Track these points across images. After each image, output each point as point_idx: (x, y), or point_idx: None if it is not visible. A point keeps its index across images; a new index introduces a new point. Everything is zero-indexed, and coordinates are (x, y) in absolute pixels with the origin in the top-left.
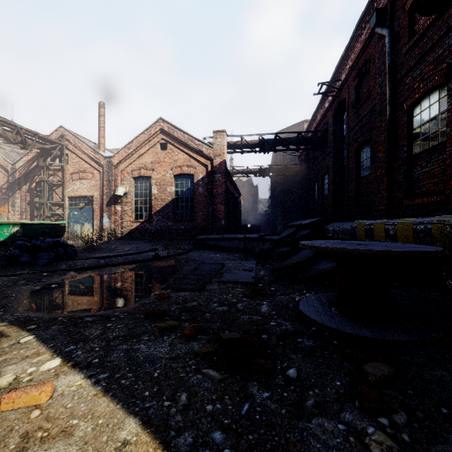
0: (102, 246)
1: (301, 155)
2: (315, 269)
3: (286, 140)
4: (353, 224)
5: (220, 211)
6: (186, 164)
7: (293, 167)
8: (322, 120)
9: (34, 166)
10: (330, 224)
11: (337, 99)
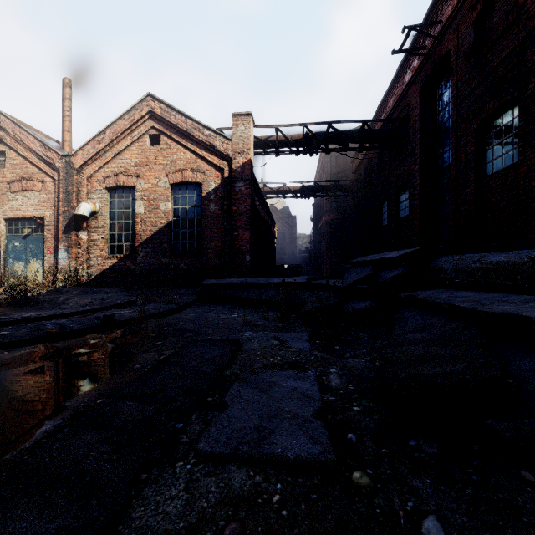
0: (44, 298)
1: (359, 168)
2: None
3: (344, 134)
4: None
5: (243, 241)
6: (189, 167)
7: (347, 185)
8: (397, 105)
9: None
10: (444, 258)
11: (432, 59)
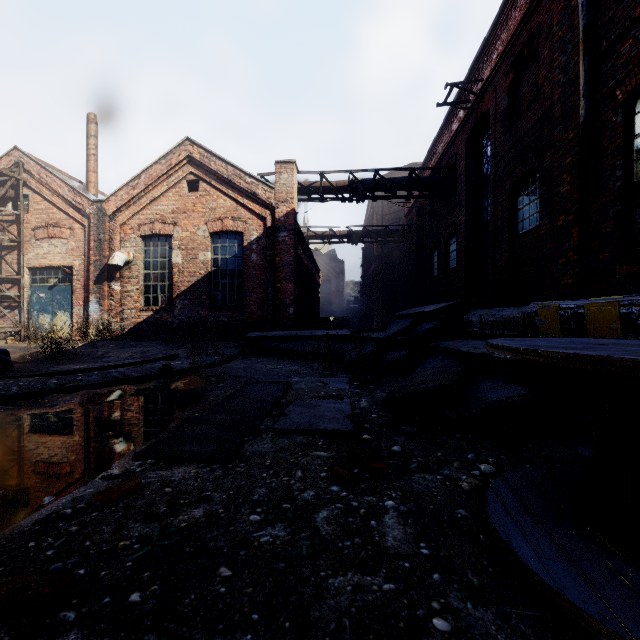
0: (82, 352)
1: (411, 212)
2: (480, 399)
3: (391, 182)
4: (528, 308)
5: (287, 292)
6: (230, 215)
7: (398, 230)
8: (446, 152)
9: None
10: (474, 312)
11: (475, 114)
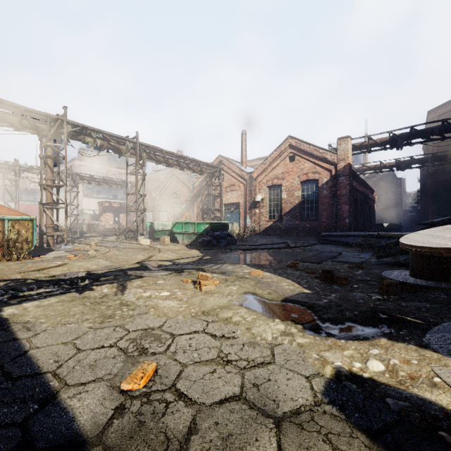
0: (247, 239)
1: None
2: None
3: (425, 132)
4: None
5: (344, 211)
6: (311, 171)
7: (446, 155)
8: None
9: (204, 184)
10: None
11: None
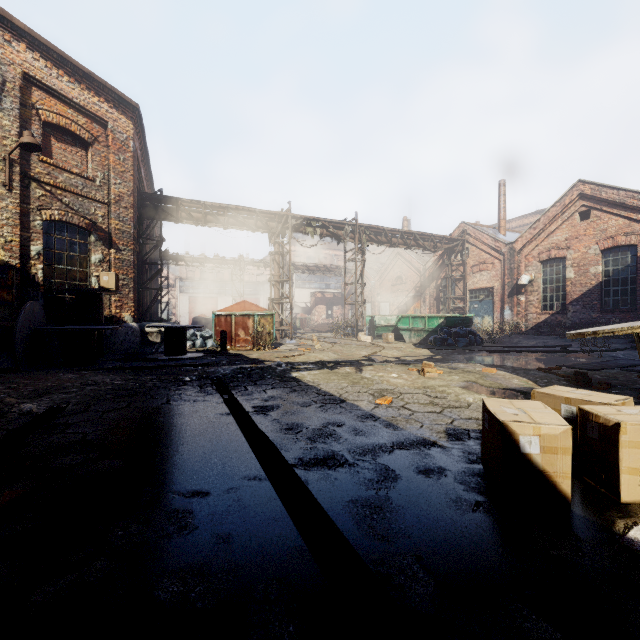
0: (504, 340)
1: None
2: None
3: None
4: None
5: None
6: (621, 232)
7: None
8: None
9: (439, 264)
10: None
11: None
